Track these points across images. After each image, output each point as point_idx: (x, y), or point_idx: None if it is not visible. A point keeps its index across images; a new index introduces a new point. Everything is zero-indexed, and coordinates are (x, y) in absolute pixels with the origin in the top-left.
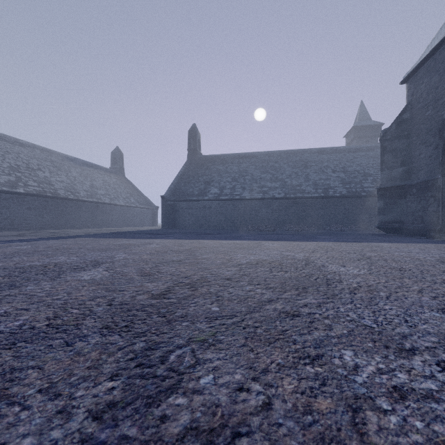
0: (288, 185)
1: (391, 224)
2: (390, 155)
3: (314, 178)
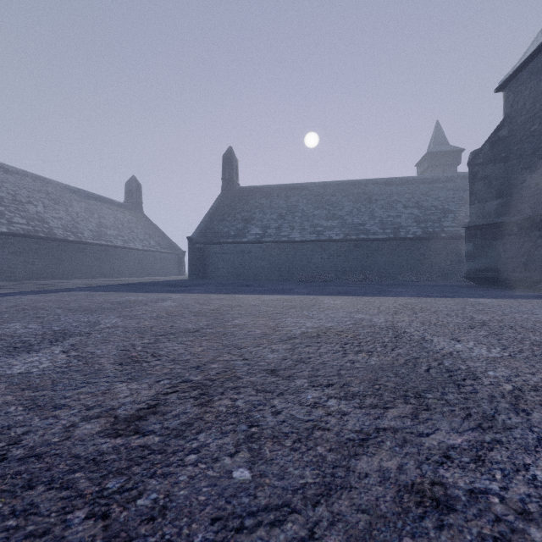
0: (348, 224)
1: (484, 273)
2: (482, 184)
3: (381, 215)
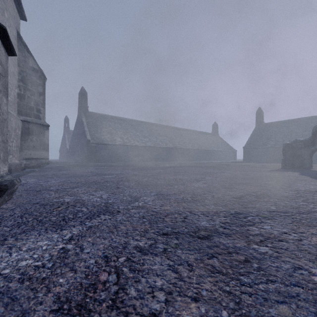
0: None
1: None
2: None
3: None
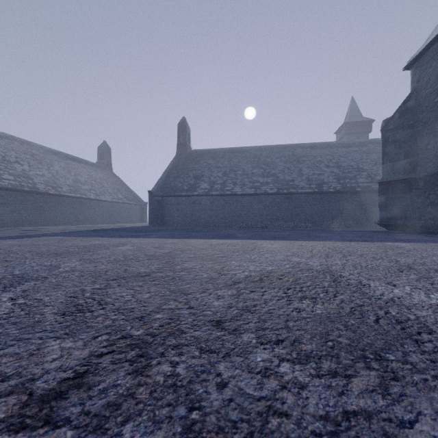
0: (280, 180)
1: (394, 221)
2: (393, 146)
3: (307, 173)
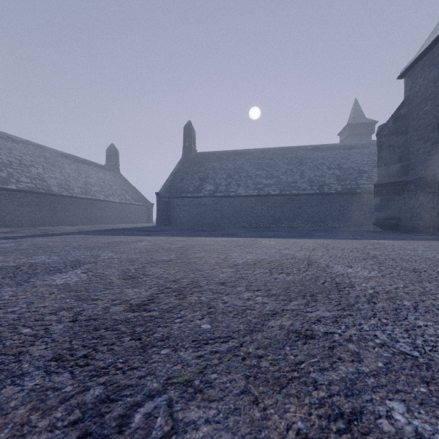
0: (283, 182)
1: (388, 221)
2: (387, 151)
3: (309, 175)
